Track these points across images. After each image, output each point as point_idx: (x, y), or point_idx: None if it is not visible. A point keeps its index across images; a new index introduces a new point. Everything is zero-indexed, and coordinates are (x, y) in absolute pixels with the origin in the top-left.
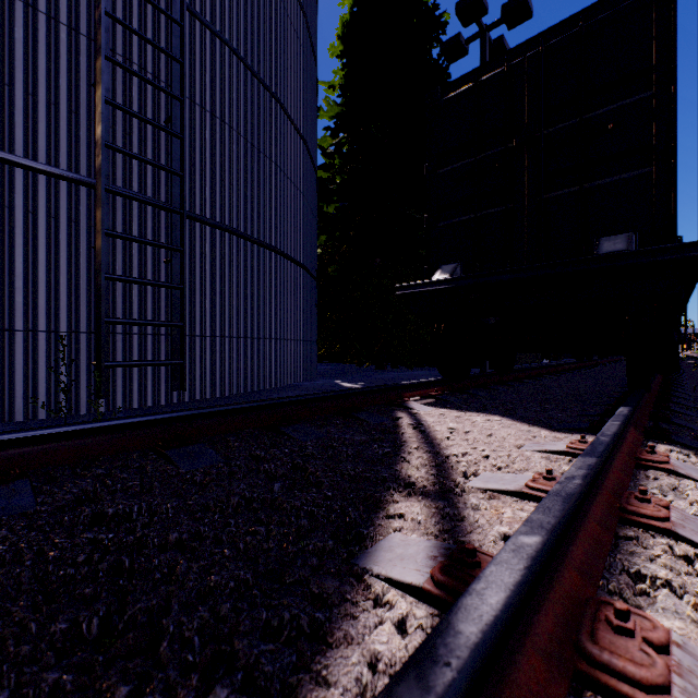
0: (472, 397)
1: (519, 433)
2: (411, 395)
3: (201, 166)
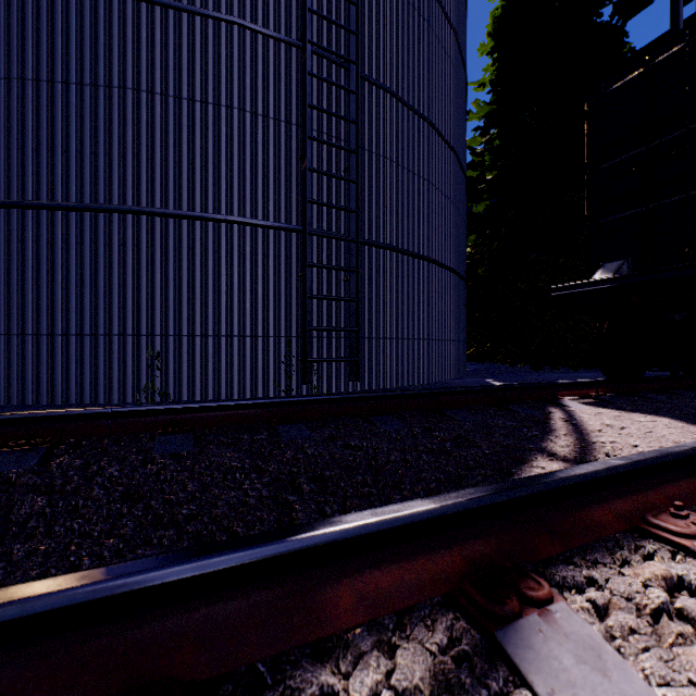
0: (643, 400)
1: (685, 433)
2: (567, 394)
3: (368, 199)
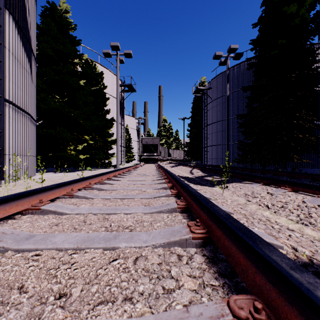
0: None
1: None
2: None
3: None
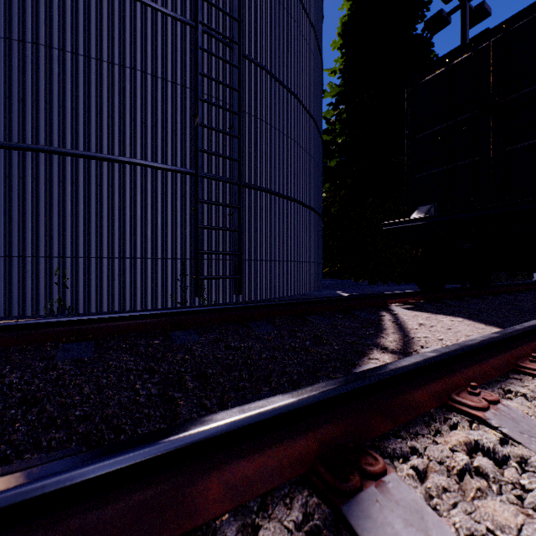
0: (445, 305)
1: (473, 328)
2: (393, 301)
3: (248, 152)
